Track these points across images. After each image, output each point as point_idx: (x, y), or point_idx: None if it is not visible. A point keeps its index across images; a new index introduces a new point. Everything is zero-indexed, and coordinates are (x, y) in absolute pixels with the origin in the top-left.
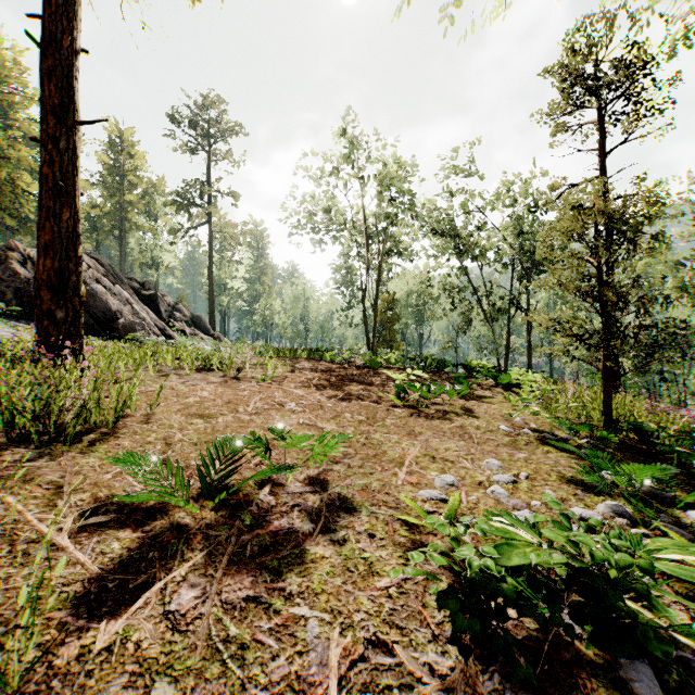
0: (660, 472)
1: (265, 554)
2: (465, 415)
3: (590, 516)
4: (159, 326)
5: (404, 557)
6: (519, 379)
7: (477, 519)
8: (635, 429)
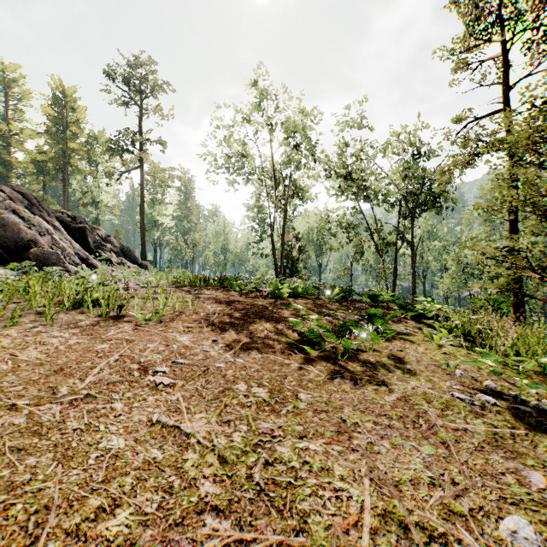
0: None
1: None
2: (397, 369)
3: None
4: (81, 255)
5: None
6: (425, 309)
7: None
8: None
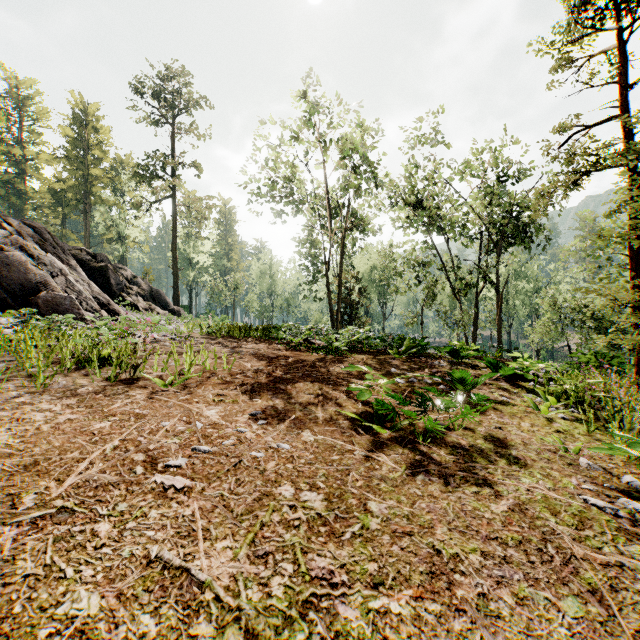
0: None
1: None
2: (500, 458)
3: None
4: (101, 300)
5: None
6: (520, 367)
7: None
8: None
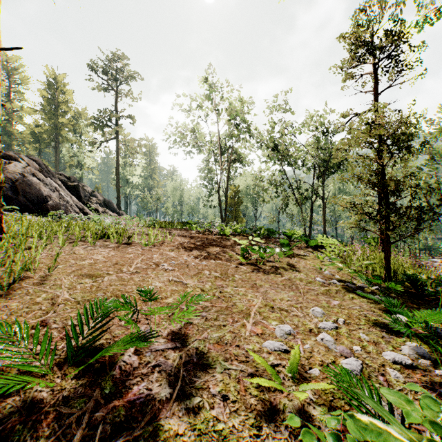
0: (440, 316)
1: (117, 434)
2: (290, 269)
3: (401, 360)
4: (79, 206)
5: (256, 425)
6: (322, 242)
7: (346, 423)
8: (409, 279)
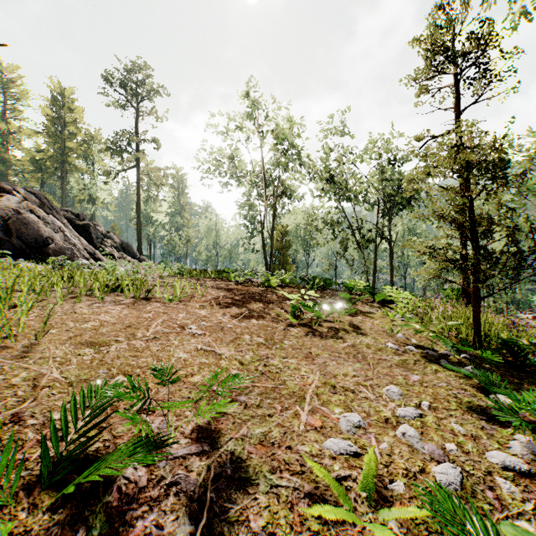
0: None
1: None
2: (354, 332)
3: (514, 464)
4: (89, 250)
5: None
6: (391, 296)
7: None
8: (506, 345)
